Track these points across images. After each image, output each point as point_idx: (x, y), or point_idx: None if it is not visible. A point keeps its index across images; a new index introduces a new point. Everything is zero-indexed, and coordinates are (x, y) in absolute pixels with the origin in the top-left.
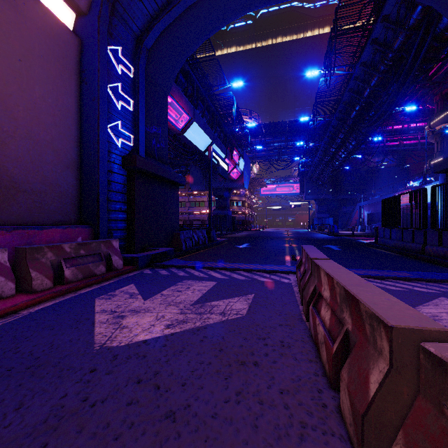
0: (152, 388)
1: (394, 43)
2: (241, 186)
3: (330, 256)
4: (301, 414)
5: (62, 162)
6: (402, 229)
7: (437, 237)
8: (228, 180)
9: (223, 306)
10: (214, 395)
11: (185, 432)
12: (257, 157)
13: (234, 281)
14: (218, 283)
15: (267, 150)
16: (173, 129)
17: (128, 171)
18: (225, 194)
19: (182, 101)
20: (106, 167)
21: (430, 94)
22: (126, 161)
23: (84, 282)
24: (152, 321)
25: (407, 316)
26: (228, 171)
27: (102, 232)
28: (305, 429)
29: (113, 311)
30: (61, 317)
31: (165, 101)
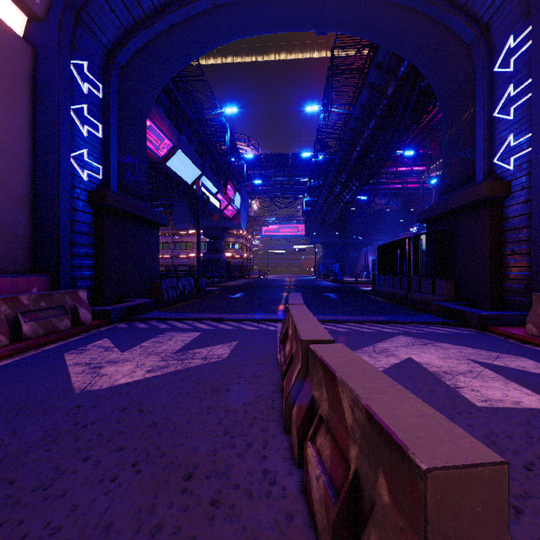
0: (136, 412)
1: (386, 92)
2: (238, 226)
3: (324, 304)
4: (255, 414)
5: (10, 196)
6: (392, 276)
7: (418, 284)
8: (222, 219)
9: (206, 352)
10: (190, 411)
11: (166, 431)
12: (257, 193)
13: (220, 330)
14: (202, 334)
15: (268, 184)
16: (152, 156)
17: (96, 209)
18: (218, 235)
19: (164, 125)
20: (69, 205)
21: (429, 140)
22: (94, 197)
23: (47, 338)
24: (133, 369)
25: (317, 335)
26: (222, 208)
27: (64, 282)
28: (255, 420)
29: (88, 363)
30: (28, 372)
31: (143, 125)
